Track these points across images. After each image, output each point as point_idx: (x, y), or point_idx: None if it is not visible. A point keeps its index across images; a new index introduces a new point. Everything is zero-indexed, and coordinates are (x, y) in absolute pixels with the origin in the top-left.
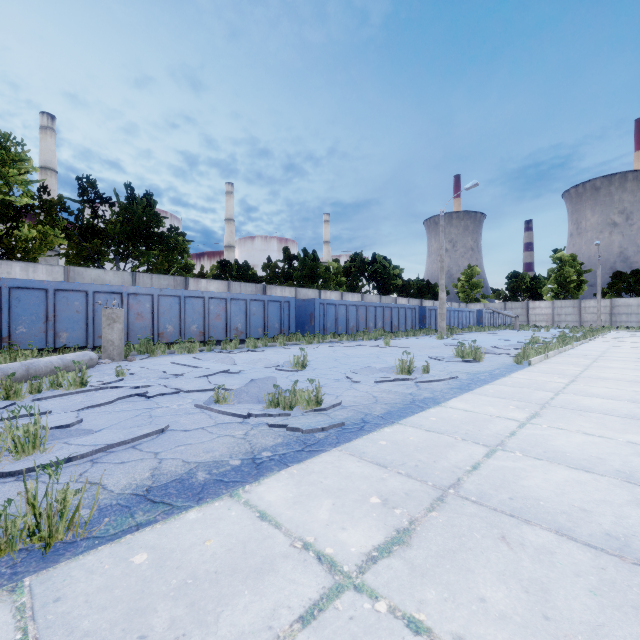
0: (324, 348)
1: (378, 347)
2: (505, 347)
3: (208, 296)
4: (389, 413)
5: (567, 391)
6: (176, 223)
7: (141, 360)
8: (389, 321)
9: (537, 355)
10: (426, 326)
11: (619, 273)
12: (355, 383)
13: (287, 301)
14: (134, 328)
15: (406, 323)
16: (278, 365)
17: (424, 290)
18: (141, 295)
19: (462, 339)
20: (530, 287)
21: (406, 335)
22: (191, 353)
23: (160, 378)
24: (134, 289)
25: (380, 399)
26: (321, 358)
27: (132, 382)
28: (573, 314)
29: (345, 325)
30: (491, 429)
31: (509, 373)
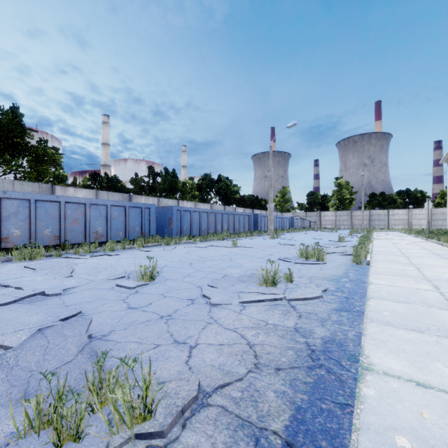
0: (180, 249)
1: (227, 247)
2: (325, 245)
3: (64, 200)
4: (301, 421)
5: None
6: (57, 143)
7: None
8: (232, 225)
9: (366, 254)
10: (258, 228)
11: (373, 194)
12: (215, 307)
13: (147, 207)
14: None
15: (244, 226)
16: (123, 276)
17: (254, 202)
18: None
19: (288, 238)
20: (321, 202)
21: (245, 235)
22: (33, 259)
23: None
24: None
25: (261, 353)
26: (175, 262)
27: None
28: (347, 220)
29: (198, 228)
30: None
31: (365, 277)
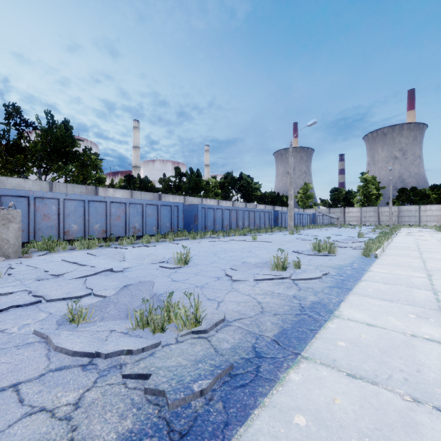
0: (205, 243)
1: (247, 241)
2: (342, 241)
3: (110, 200)
4: (284, 333)
5: (440, 288)
6: (95, 148)
7: (38, 257)
8: (253, 221)
9: (377, 248)
10: (279, 225)
11: (403, 189)
12: (235, 282)
13: (176, 205)
14: (41, 227)
15: (265, 222)
16: (163, 261)
17: (275, 199)
18: (47, 199)
19: (307, 234)
20: (345, 198)
21: (266, 231)
22: (90, 249)
23: (36, 279)
24: (40, 193)
25: (266, 306)
26: (202, 252)
27: (0, 286)
28: (374, 216)
29: (221, 224)
30: (429, 366)
31: (367, 267)
